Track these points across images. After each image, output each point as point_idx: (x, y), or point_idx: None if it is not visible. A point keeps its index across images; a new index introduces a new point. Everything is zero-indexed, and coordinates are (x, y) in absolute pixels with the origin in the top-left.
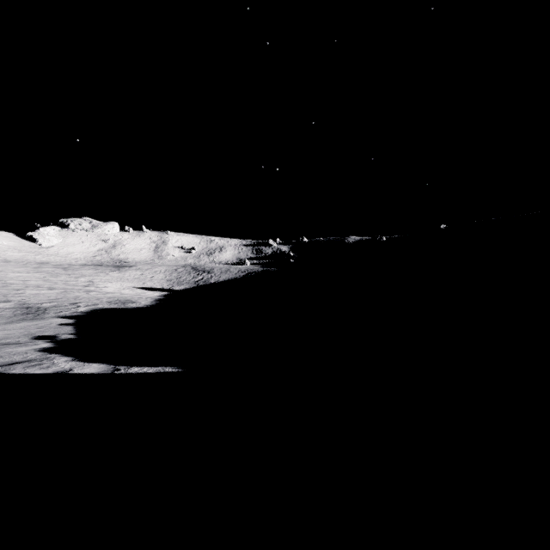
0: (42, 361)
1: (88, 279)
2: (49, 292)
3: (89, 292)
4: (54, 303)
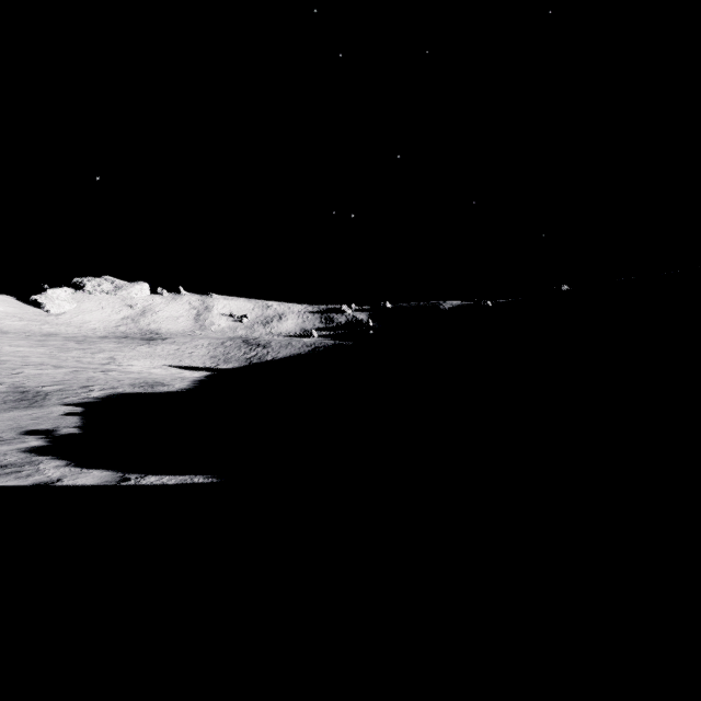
0: (23, 466)
1: (109, 355)
2: (55, 372)
3: (108, 372)
4: (59, 386)
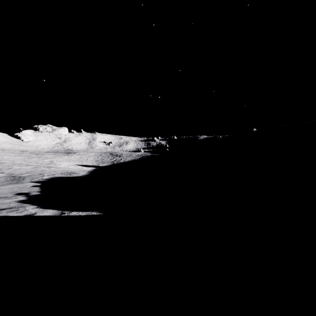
0: (18, 208)
1: (50, 160)
2: (27, 167)
3: (50, 167)
4: (29, 174)
